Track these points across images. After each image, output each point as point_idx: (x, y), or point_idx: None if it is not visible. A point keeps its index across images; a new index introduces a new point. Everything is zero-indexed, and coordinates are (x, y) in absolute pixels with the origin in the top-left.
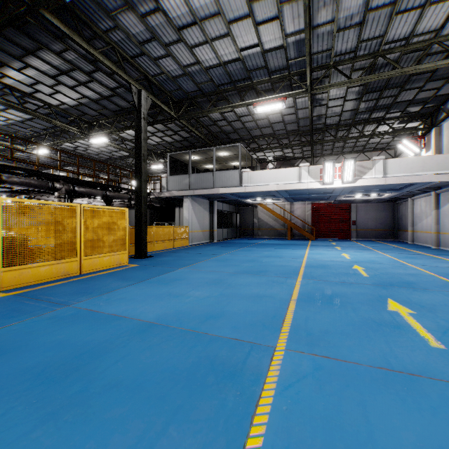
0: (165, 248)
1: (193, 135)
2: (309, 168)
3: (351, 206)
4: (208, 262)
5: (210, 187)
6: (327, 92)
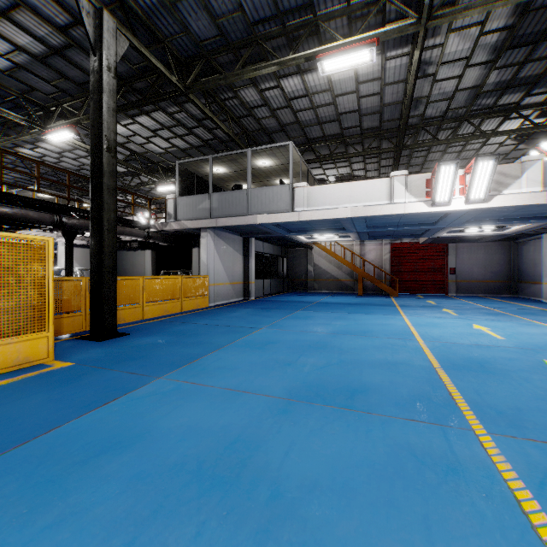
0: (166, 313)
1: (217, 135)
2: (408, 179)
3: (449, 247)
4: (229, 350)
5: (242, 214)
6: (443, 46)
